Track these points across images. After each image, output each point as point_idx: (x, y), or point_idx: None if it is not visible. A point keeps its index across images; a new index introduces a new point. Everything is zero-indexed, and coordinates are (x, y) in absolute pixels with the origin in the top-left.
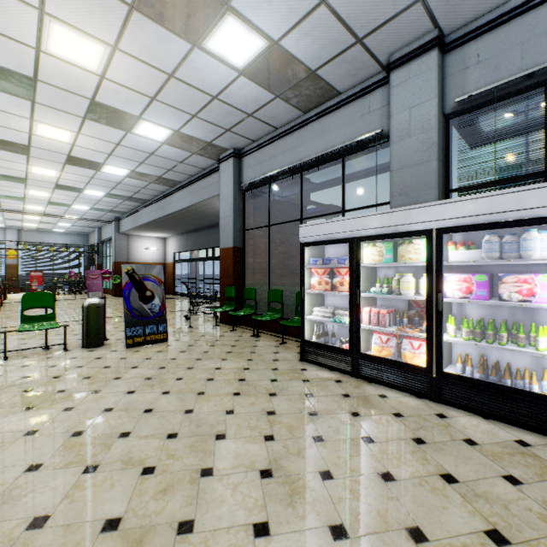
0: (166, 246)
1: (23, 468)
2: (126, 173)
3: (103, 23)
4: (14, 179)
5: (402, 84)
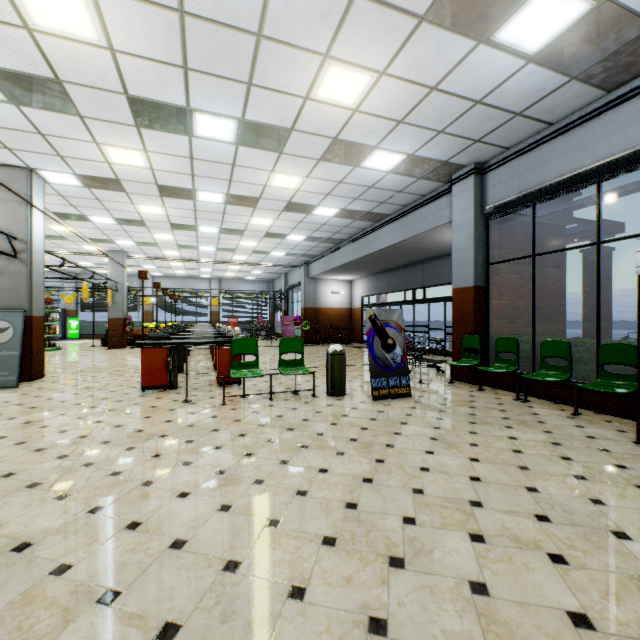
0: (352, 289)
1: (398, 519)
2: (334, 212)
3: (382, 49)
4: (235, 232)
5: None
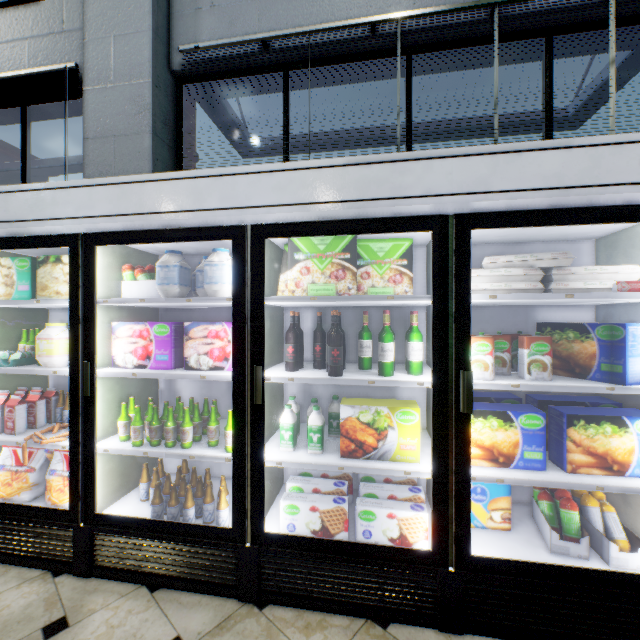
0: None
1: None
2: None
3: None
4: None
5: None
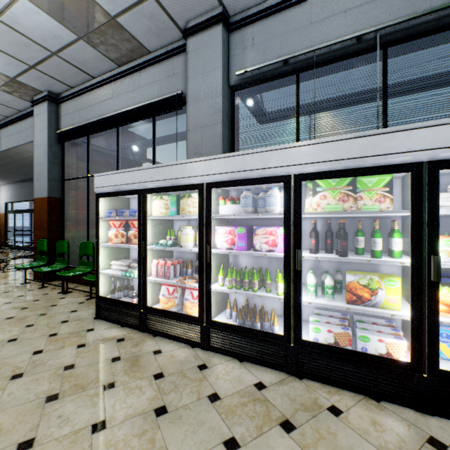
0: None
1: None
2: None
3: None
4: None
5: (196, 50)
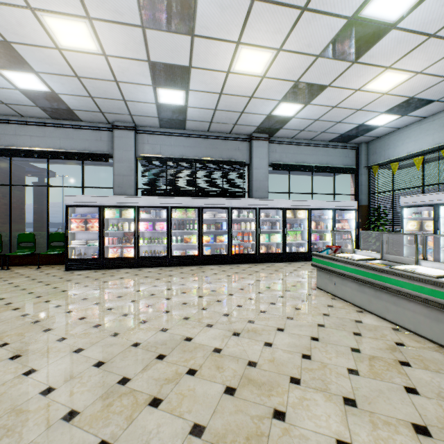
0: None
1: None
2: None
3: None
4: None
5: (120, 137)
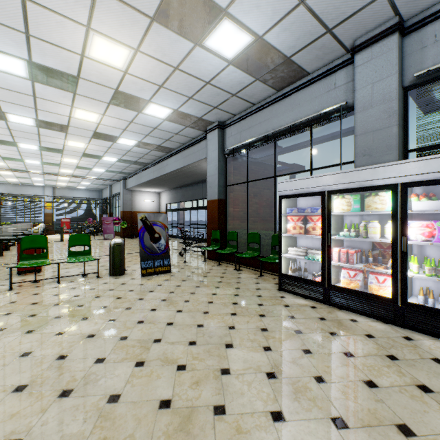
0: (160, 199)
1: (93, 360)
2: (134, 143)
3: (131, 33)
4: (55, 151)
5: (365, 63)
